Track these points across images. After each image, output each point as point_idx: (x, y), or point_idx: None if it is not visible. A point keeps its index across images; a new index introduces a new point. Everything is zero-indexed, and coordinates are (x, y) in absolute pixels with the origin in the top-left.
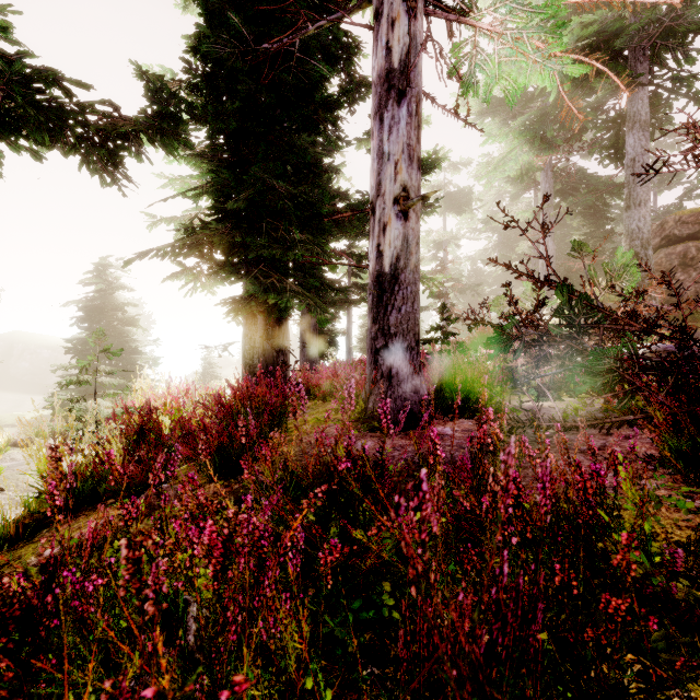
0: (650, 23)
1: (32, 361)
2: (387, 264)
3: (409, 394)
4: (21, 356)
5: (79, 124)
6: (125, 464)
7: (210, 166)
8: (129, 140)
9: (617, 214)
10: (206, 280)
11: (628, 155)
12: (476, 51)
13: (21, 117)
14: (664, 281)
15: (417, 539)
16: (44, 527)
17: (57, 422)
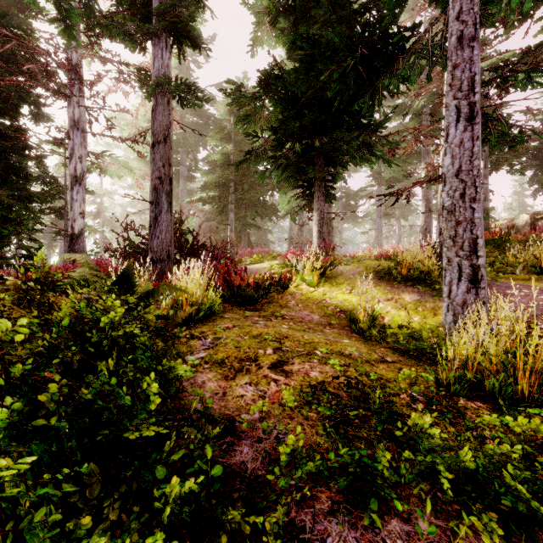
0: (182, 146)
1: None
2: (75, 231)
3: None
4: None
5: None
6: None
7: None
8: None
9: None
10: None
11: (180, 188)
12: (106, 165)
13: None
14: None
15: None
16: None
17: None
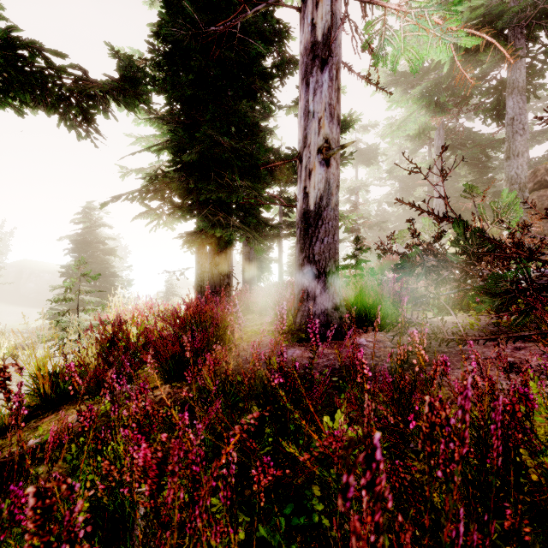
0: (527, 6)
1: (36, 282)
2: (312, 203)
3: (330, 310)
4: (28, 278)
5: (56, 86)
6: (97, 367)
7: (169, 127)
8: (98, 100)
9: (496, 165)
10: (166, 218)
11: (508, 115)
12: (385, 28)
13: (6, 80)
14: (547, 216)
15: (371, 521)
16: (32, 418)
17: (43, 333)
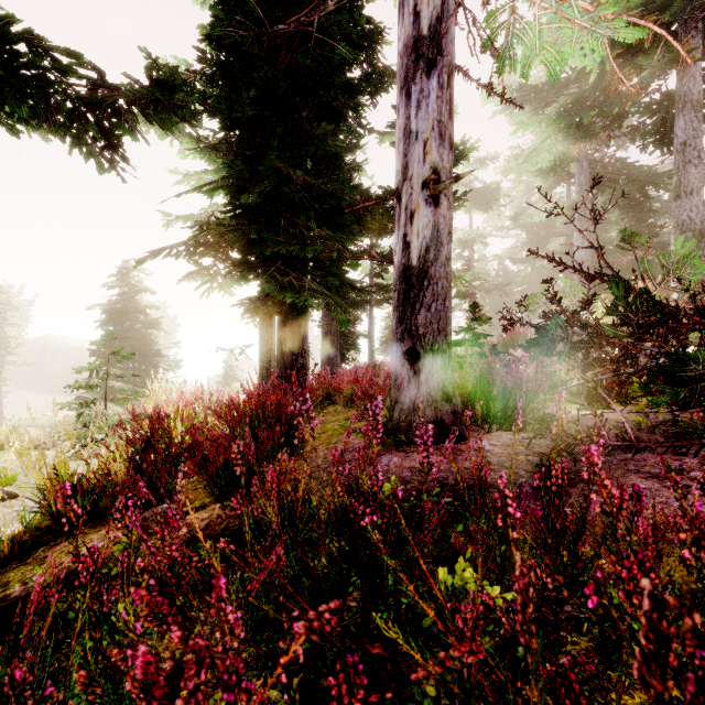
0: None
1: (63, 363)
2: (415, 256)
3: (440, 403)
4: (53, 358)
5: (65, 96)
6: (126, 478)
7: (226, 160)
8: (123, 115)
9: (657, 208)
10: (222, 280)
11: (677, 139)
12: (514, 19)
13: None
14: None
15: None
16: (41, 545)
17: (55, 431)
